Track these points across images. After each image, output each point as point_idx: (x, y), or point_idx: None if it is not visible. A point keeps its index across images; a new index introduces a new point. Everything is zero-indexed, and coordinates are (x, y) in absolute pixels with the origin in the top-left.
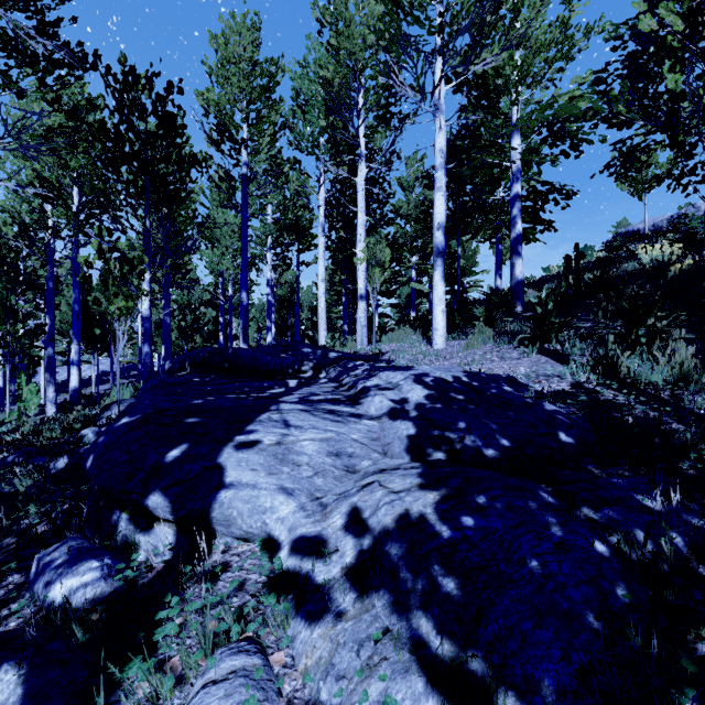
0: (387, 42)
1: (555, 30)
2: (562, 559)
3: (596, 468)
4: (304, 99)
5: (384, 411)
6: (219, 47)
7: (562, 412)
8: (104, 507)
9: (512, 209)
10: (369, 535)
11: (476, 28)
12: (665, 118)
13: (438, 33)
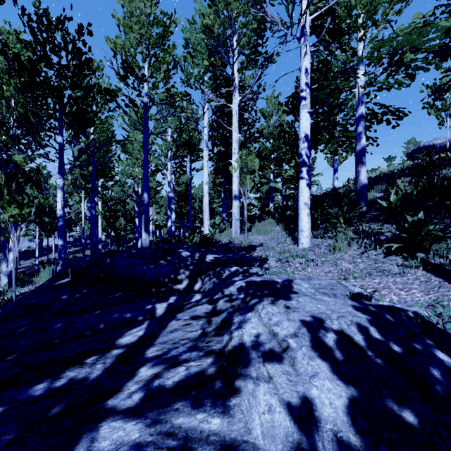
0: None
1: None
2: None
3: None
4: (192, 47)
5: (280, 450)
6: (125, 3)
7: None
8: None
9: (358, 127)
10: None
11: None
12: None
13: None
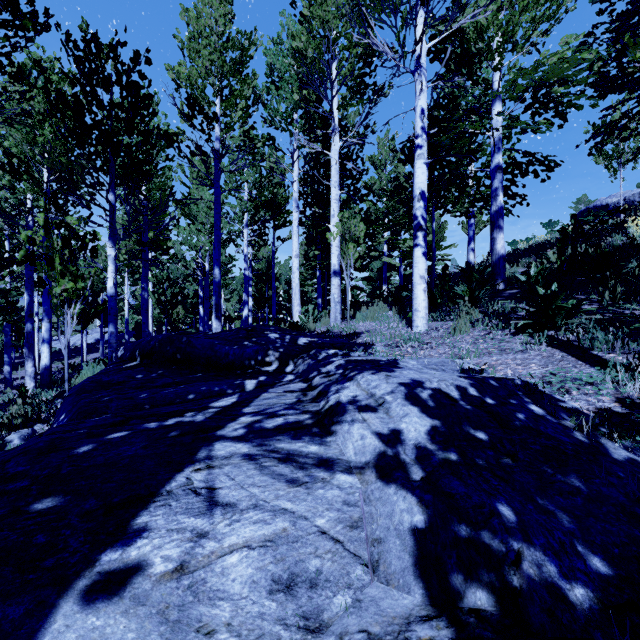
0: None
1: None
2: None
3: None
4: (278, 75)
5: (368, 458)
6: (191, 20)
7: None
8: None
9: (493, 181)
10: None
11: None
12: None
13: None
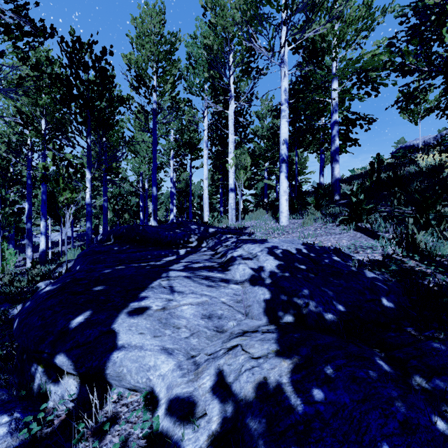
0: (248, 18)
1: (362, 9)
2: (410, 442)
3: (415, 330)
4: (194, 60)
5: (246, 277)
6: (138, 25)
7: (380, 279)
8: (26, 359)
9: (332, 131)
10: (233, 402)
11: (309, 7)
12: (444, 65)
13: (284, 9)
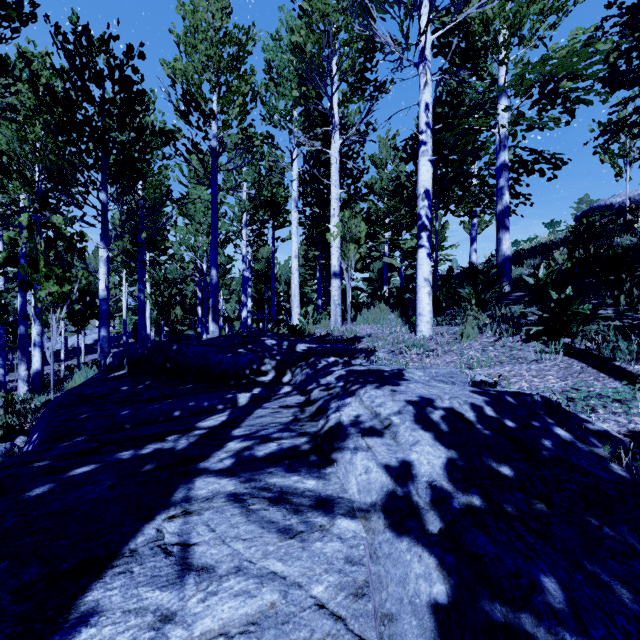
0: None
1: None
2: None
3: None
4: (277, 72)
5: (375, 498)
6: (187, 14)
7: None
8: None
9: (499, 180)
10: None
11: None
12: None
13: None
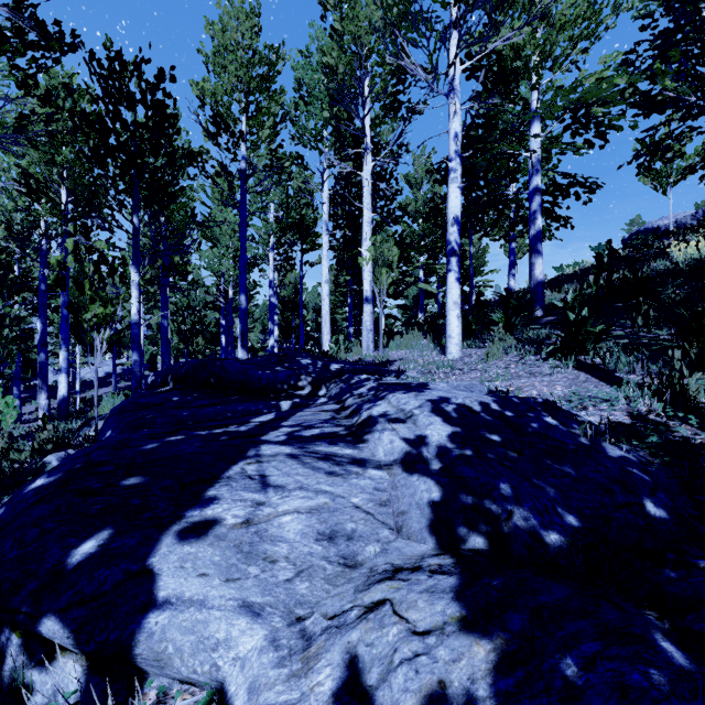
0: (395, 18)
1: (582, 3)
2: None
3: None
4: (307, 90)
5: (396, 457)
6: (216, 34)
7: (632, 460)
8: None
9: (532, 204)
10: None
11: (494, 1)
12: None
13: (454, 2)
